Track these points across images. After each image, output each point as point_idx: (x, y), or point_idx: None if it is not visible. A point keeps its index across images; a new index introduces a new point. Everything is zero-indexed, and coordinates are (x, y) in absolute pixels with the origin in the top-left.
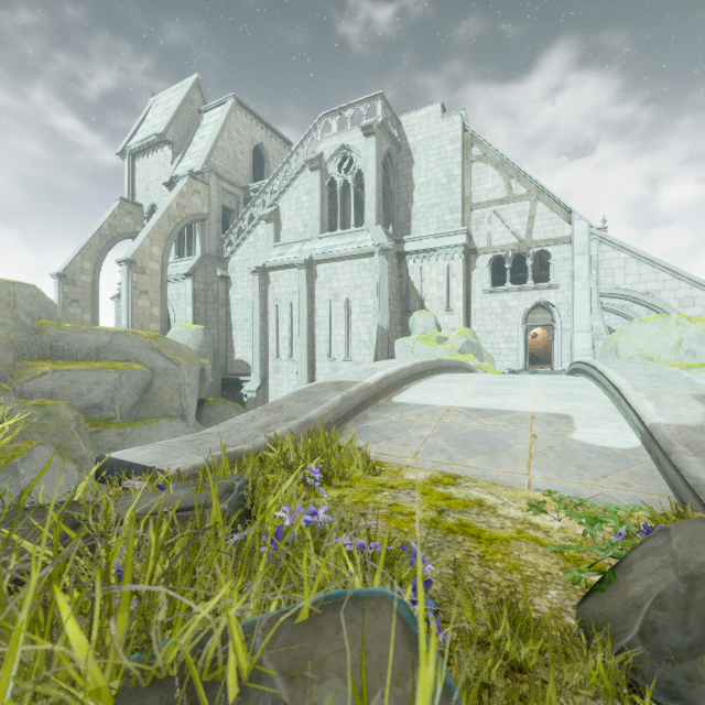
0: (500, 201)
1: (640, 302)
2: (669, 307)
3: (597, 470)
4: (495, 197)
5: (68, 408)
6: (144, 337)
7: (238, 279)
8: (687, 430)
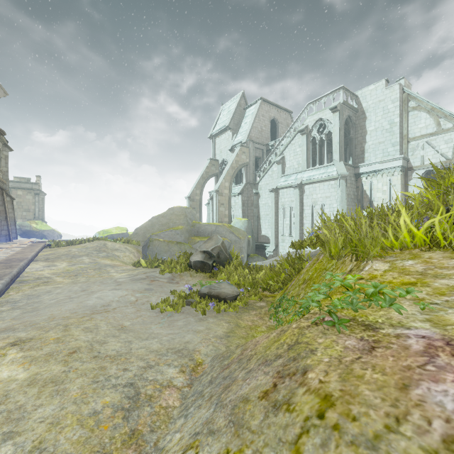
0: (431, 134)
1: None
2: None
3: None
4: (426, 132)
5: None
6: (227, 227)
7: (263, 193)
8: None
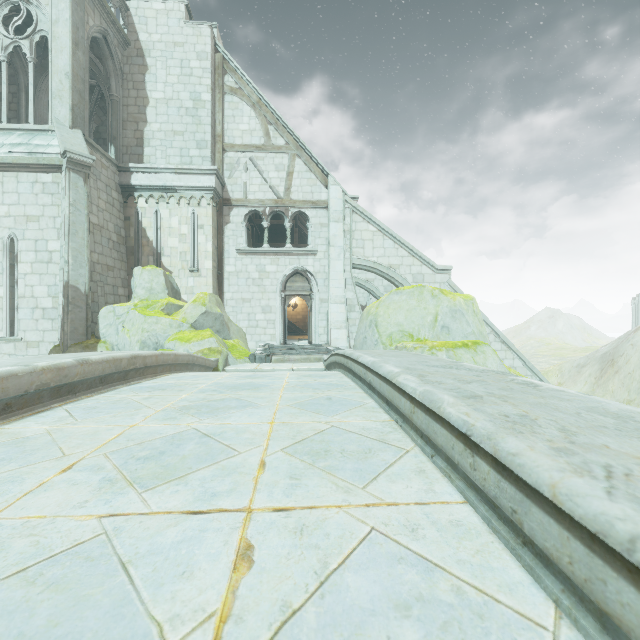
0: (257, 147)
1: (385, 275)
2: (406, 282)
3: None
4: (251, 142)
5: None
6: None
7: None
8: None
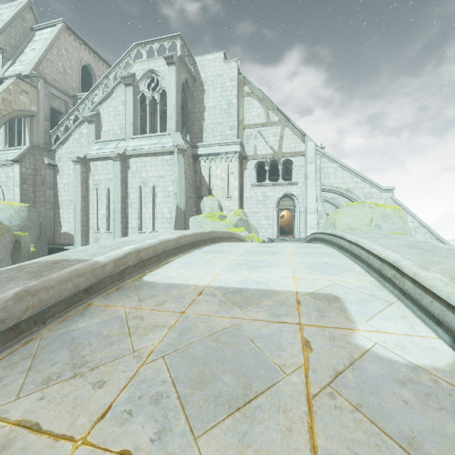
0: (262, 124)
1: (344, 195)
2: (359, 199)
3: None
4: (259, 122)
5: None
6: None
7: (64, 167)
8: None
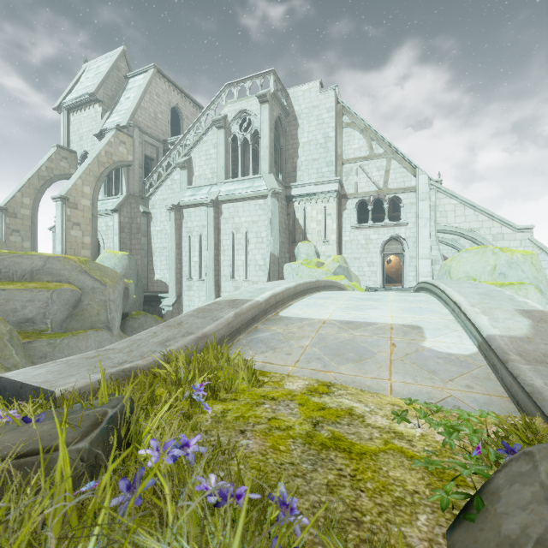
0: (364, 158)
1: (465, 236)
2: (486, 241)
3: (445, 374)
4: (360, 155)
5: (2, 322)
6: (74, 261)
7: (158, 214)
8: (517, 340)
